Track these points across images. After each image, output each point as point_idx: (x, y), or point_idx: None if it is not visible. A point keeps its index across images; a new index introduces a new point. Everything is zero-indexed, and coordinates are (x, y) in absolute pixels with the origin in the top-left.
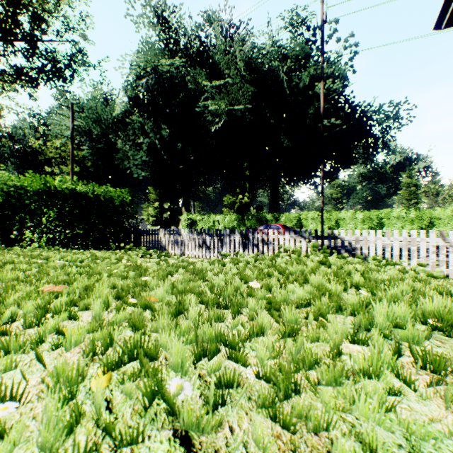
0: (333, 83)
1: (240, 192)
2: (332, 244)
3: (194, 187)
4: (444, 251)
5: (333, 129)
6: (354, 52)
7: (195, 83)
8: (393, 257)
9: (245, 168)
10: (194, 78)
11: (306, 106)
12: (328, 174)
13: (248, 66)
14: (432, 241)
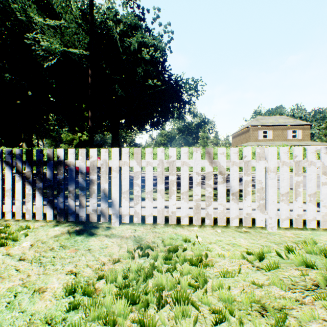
0: (156, 52)
1: (80, 130)
2: (143, 175)
3: (37, 125)
4: (212, 181)
5: (156, 89)
6: (171, 37)
7: (26, 14)
8: (146, 195)
9: (85, 110)
10: (24, 9)
11: (136, 66)
12: (156, 124)
13: (83, 16)
14: (197, 166)
